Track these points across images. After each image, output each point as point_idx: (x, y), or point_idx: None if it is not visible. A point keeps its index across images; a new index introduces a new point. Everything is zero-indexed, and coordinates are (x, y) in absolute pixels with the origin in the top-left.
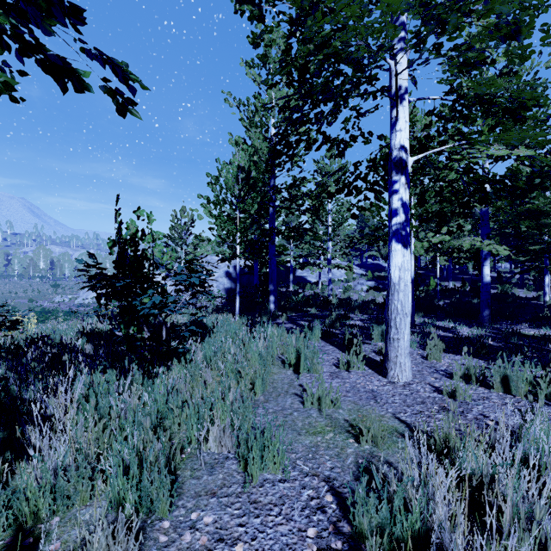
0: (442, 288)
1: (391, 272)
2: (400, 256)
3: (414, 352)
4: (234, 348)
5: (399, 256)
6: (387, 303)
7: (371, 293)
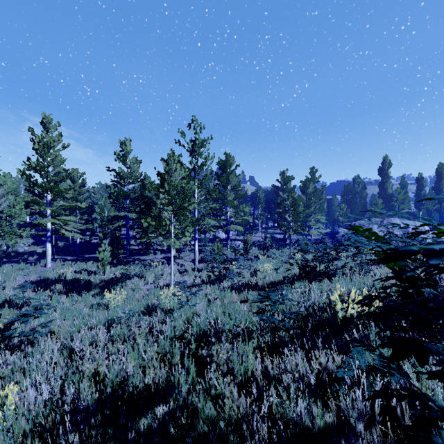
0: (74, 242)
1: (47, 248)
2: (49, 245)
3: (53, 264)
4: (2, 269)
5: (49, 245)
6: (46, 253)
7: (33, 247)
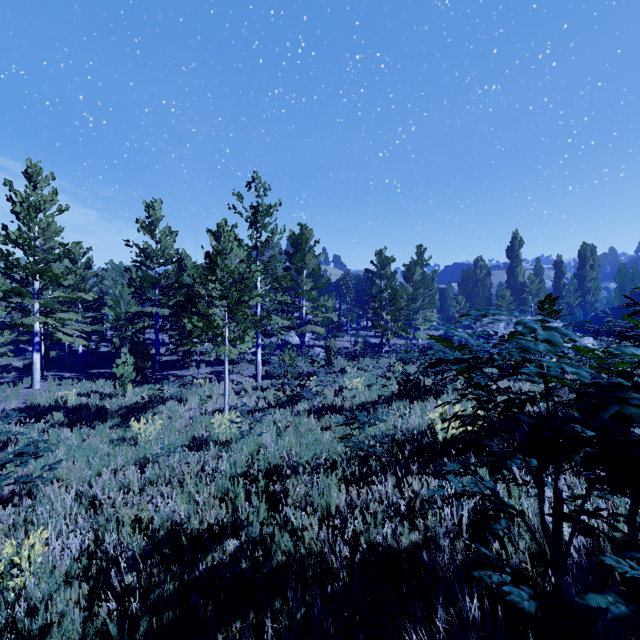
0: (72, 350)
1: (34, 360)
2: (37, 356)
3: (43, 383)
4: None
5: (37, 356)
6: (33, 369)
7: (6, 359)
